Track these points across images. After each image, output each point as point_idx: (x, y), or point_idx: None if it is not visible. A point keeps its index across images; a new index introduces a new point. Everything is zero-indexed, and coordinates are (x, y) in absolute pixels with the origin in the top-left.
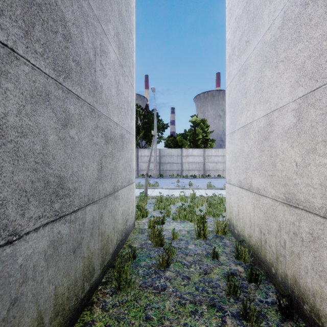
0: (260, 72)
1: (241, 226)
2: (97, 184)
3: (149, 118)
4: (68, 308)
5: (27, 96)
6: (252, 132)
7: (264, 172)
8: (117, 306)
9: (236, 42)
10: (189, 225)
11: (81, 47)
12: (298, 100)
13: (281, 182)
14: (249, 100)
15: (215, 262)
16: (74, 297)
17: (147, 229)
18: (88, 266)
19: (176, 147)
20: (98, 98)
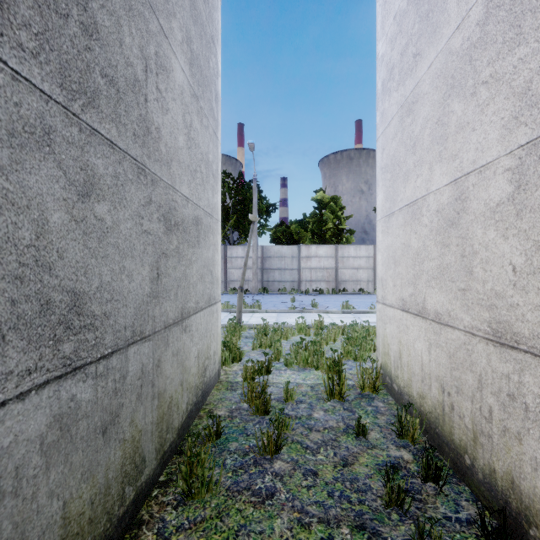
0: (442, 106)
1: (405, 377)
2: (150, 306)
3: (245, 195)
4: (92, 539)
5: (1, 131)
6: (425, 213)
7: (449, 284)
8: (185, 530)
9: (395, 58)
10: (314, 375)
11: (118, 52)
12: (517, 152)
13: (484, 301)
14: (421, 158)
15: (362, 444)
16: (105, 517)
17: (241, 382)
18: (133, 456)
19: (289, 243)
20: (153, 150)
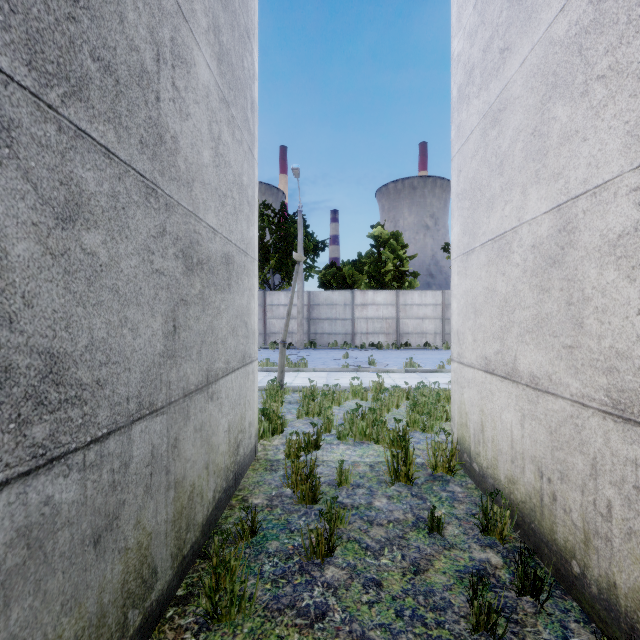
0: (540, 112)
1: (489, 456)
2: (163, 368)
3: (288, 230)
4: None
5: None
6: (517, 248)
7: (550, 339)
8: None
9: (476, 56)
10: (374, 451)
11: (118, 30)
12: None
13: (599, 362)
14: (510, 180)
15: (437, 542)
16: None
17: (283, 460)
18: (139, 568)
19: (341, 287)
20: (167, 165)
